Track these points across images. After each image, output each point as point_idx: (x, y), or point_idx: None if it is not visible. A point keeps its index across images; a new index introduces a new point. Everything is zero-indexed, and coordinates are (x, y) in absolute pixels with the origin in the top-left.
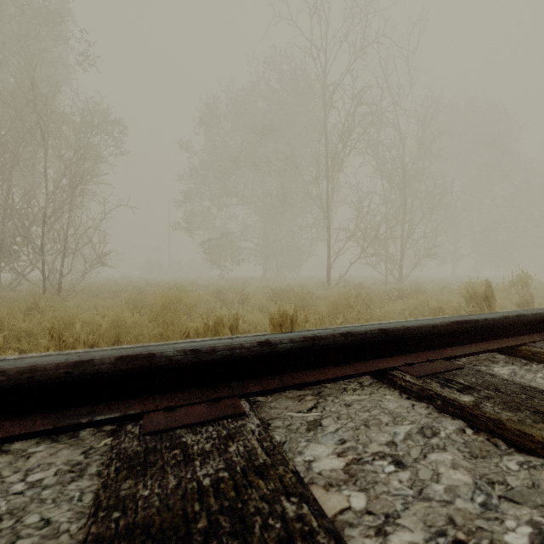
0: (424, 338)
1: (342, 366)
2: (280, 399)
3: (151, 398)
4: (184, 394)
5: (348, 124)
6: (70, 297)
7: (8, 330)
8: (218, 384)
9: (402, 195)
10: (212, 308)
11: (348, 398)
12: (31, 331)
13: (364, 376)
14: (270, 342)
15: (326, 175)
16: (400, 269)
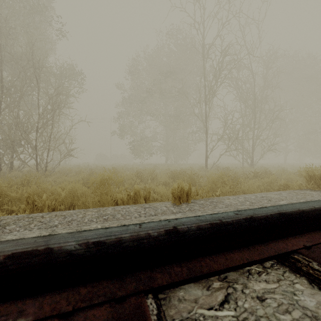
0: (313, 219)
1: (245, 249)
2: (187, 286)
3: (50, 295)
4: (86, 290)
5: (219, 67)
6: (50, 175)
7: (5, 197)
8: (125, 274)
9: (253, 112)
10: (134, 183)
11: (256, 286)
12: (18, 198)
13: (268, 260)
14: (178, 231)
15: (205, 100)
16: (252, 158)
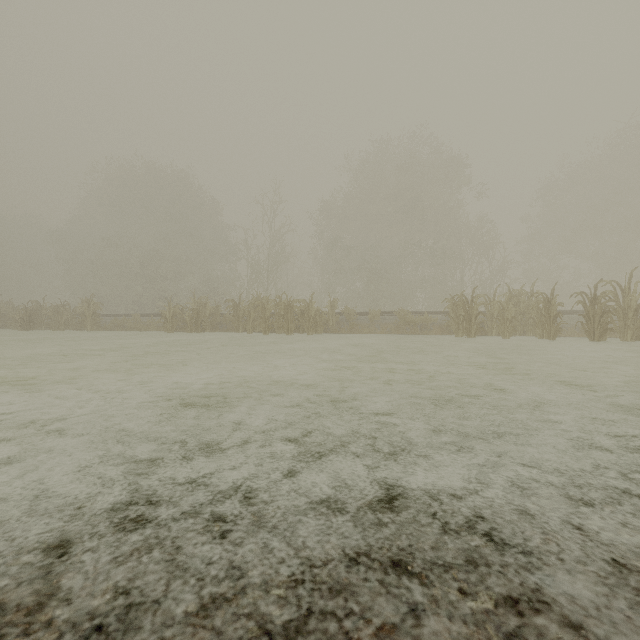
0: None
1: None
2: None
3: None
4: None
5: None
6: None
7: None
8: None
9: None
10: None
11: None
12: None
13: None
14: None
15: None
16: None
